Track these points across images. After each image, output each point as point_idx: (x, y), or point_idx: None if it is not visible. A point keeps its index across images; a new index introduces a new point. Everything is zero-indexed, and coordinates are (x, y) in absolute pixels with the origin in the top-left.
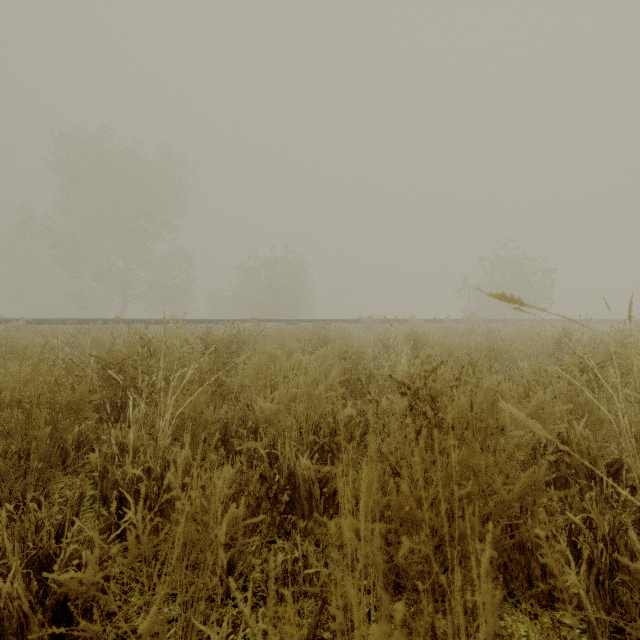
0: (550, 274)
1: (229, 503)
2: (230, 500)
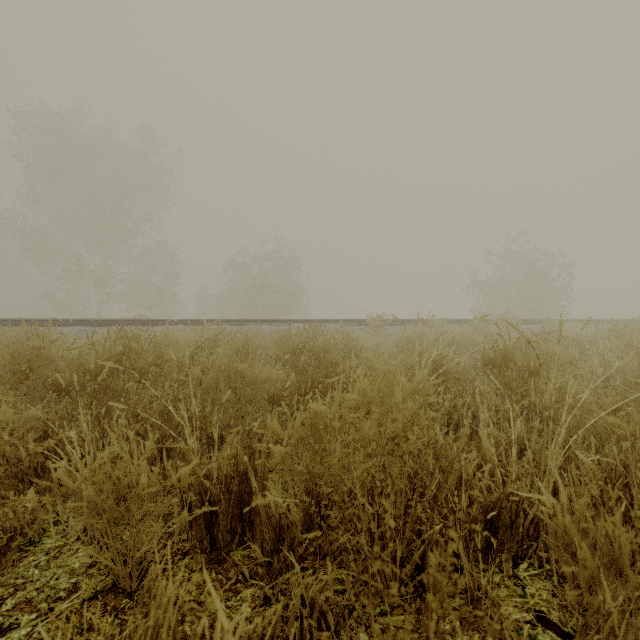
0: (569, 270)
1: None
2: None
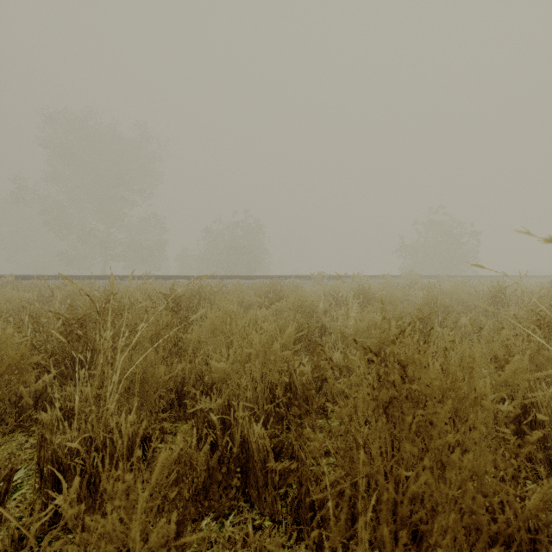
0: (476, 236)
1: (169, 492)
2: (171, 486)
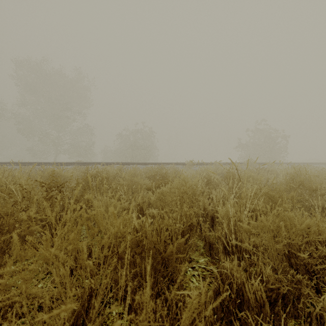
0: (286, 138)
1: None
2: None
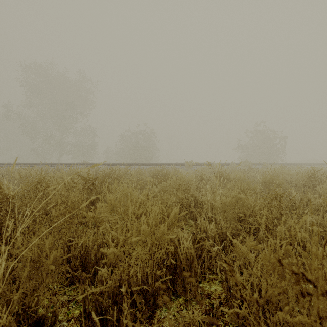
0: (284, 139)
1: None
2: None
